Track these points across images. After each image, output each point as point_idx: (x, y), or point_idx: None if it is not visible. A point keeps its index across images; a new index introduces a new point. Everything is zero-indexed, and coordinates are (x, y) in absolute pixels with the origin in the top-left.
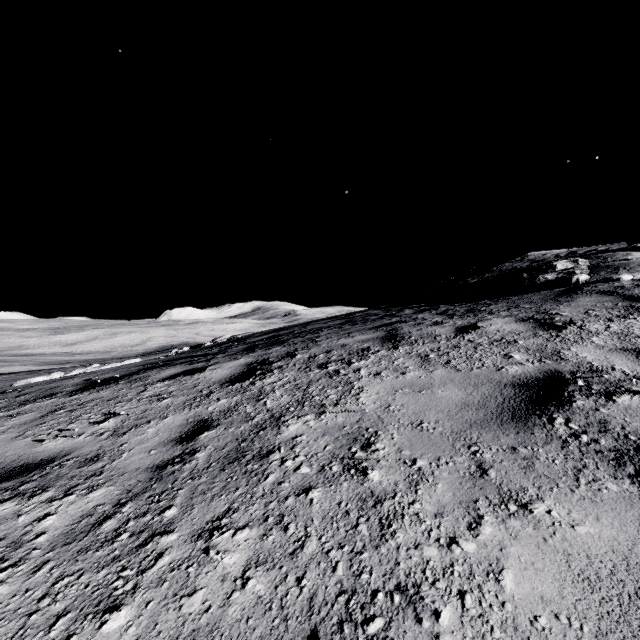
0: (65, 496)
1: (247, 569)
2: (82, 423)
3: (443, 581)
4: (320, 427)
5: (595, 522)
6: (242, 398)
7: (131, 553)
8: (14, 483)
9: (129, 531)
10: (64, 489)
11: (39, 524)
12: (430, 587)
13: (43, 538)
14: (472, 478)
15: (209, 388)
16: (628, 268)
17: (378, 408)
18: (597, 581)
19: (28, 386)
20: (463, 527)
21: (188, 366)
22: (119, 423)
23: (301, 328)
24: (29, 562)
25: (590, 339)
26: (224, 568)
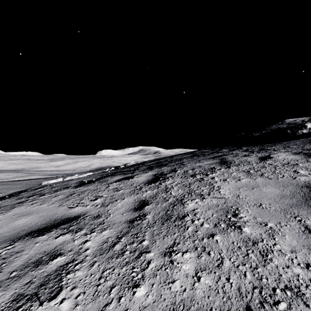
0: (91, 233)
1: (197, 272)
2: (86, 200)
3: None
4: (205, 205)
5: None
6: (158, 190)
7: (134, 261)
8: (66, 226)
9: (128, 250)
10: (89, 229)
11: (84, 245)
12: (306, 288)
13: (89, 251)
14: (304, 233)
15: (139, 186)
16: None
17: (233, 197)
18: None
19: (54, 183)
20: None
21: (124, 175)
22: (103, 201)
23: (170, 158)
24: (87, 262)
25: None
26: (184, 271)
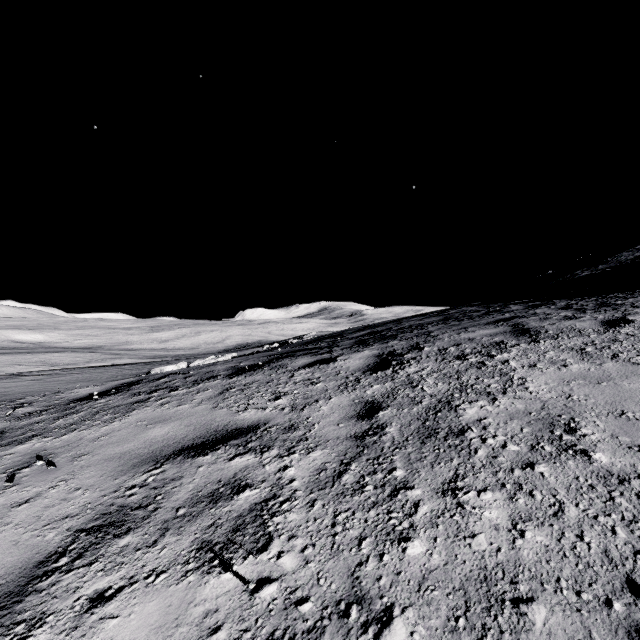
0: (290, 454)
1: (515, 523)
2: (259, 400)
3: None
4: (502, 412)
5: None
6: (395, 384)
7: (387, 501)
8: (240, 441)
9: (371, 484)
10: (285, 449)
11: (285, 473)
12: None
13: (296, 483)
14: None
15: (353, 375)
16: None
17: (558, 397)
18: None
19: (185, 370)
20: None
21: (315, 357)
22: (291, 401)
23: (397, 325)
24: (299, 499)
25: None
26: (490, 520)
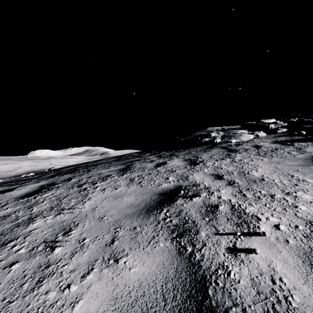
0: None
1: None
2: None
3: (45, 312)
4: (51, 223)
5: (141, 265)
6: (21, 207)
7: None
8: None
9: None
10: None
11: None
12: None
13: None
14: (104, 247)
15: (7, 201)
16: (235, 137)
17: (89, 209)
18: (119, 299)
19: None
20: (79, 277)
21: (6, 187)
22: None
23: (93, 163)
24: None
25: (203, 169)
26: None
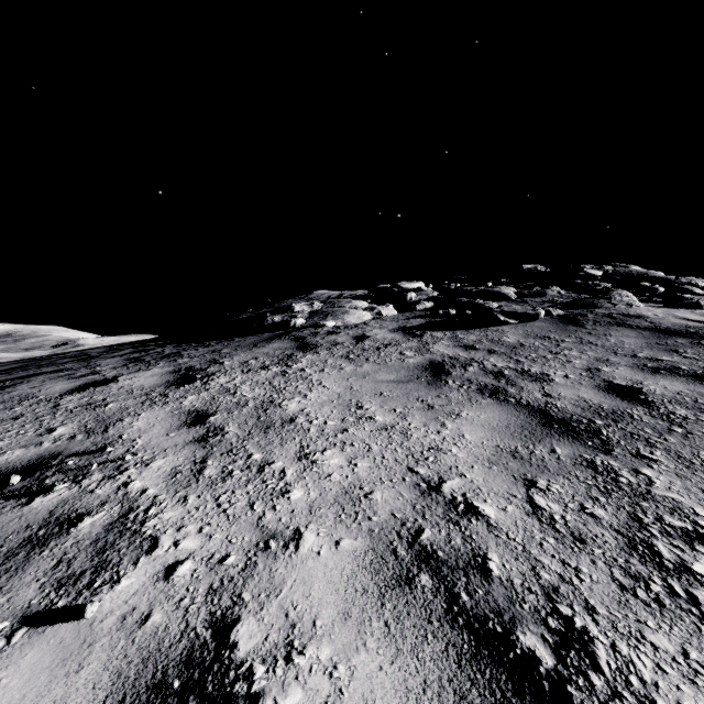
0: None
1: None
2: None
3: None
4: None
5: None
6: None
7: None
8: None
9: None
10: None
11: None
12: None
13: None
14: None
15: None
16: (334, 315)
17: None
18: None
19: None
20: None
21: None
22: None
23: None
24: None
25: (186, 398)
26: None
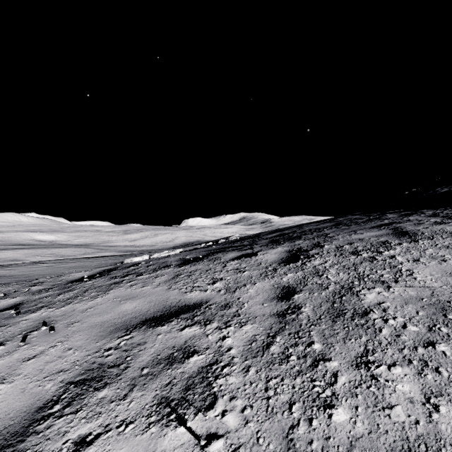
0: (227, 327)
1: (428, 397)
2: (201, 283)
3: None
4: (397, 297)
5: None
6: (304, 273)
7: (309, 370)
8: (188, 315)
9: (294, 355)
10: (222, 322)
11: (224, 342)
12: None
13: (233, 351)
14: None
15: (271, 266)
16: None
17: (444, 286)
18: None
19: (147, 261)
20: None
21: (241, 252)
22: (225, 285)
23: (299, 229)
24: (237, 365)
25: None
26: (404, 393)
